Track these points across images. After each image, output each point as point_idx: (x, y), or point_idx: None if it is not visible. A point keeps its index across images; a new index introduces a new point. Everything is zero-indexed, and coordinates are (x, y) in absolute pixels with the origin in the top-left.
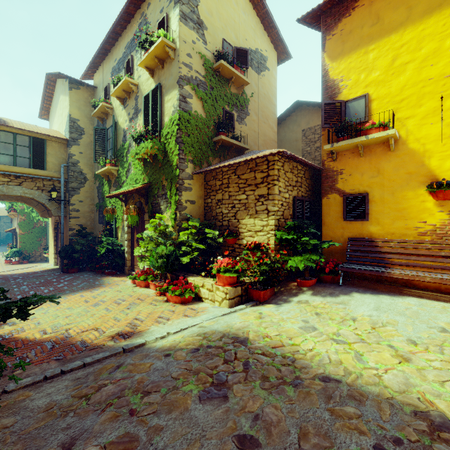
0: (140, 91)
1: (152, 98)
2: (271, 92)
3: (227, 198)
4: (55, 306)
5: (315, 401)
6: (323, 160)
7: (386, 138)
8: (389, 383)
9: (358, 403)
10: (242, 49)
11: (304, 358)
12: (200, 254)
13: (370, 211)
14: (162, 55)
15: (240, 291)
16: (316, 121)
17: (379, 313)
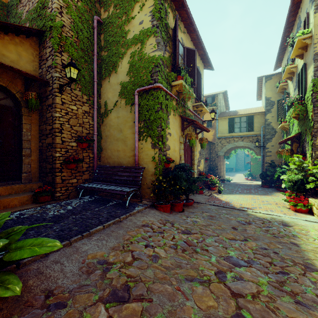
0: (298, 69)
1: (301, 74)
2: None
3: None
4: (240, 196)
5: (271, 239)
6: None
7: None
8: None
9: (287, 249)
10: None
11: (303, 239)
12: None
13: None
14: (303, 45)
15: None
16: None
17: None
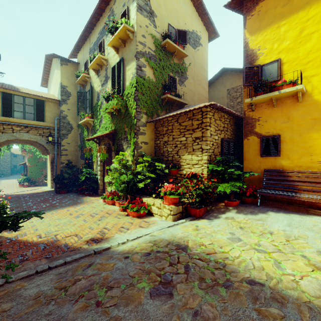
0: (109, 64)
1: (117, 68)
2: (204, 62)
3: (171, 140)
4: (49, 217)
5: (244, 301)
6: (244, 111)
7: (295, 92)
8: (305, 288)
9: (280, 305)
10: (183, 31)
11: (232, 263)
12: (152, 181)
13: (281, 149)
14: (124, 37)
15: (181, 209)
16: (238, 83)
17: (291, 229)
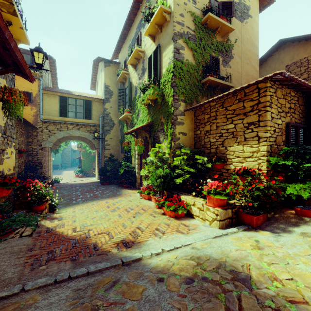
0: (146, 55)
1: (154, 57)
2: (254, 36)
3: (215, 129)
4: (90, 208)
5: None
6: None
7: None
8: None
9: None
10: (227, 2)
11: None
12: (191, 176)
13: None
14: (160, 22)
15: (230, 213)
16: (302, 55)
17: None
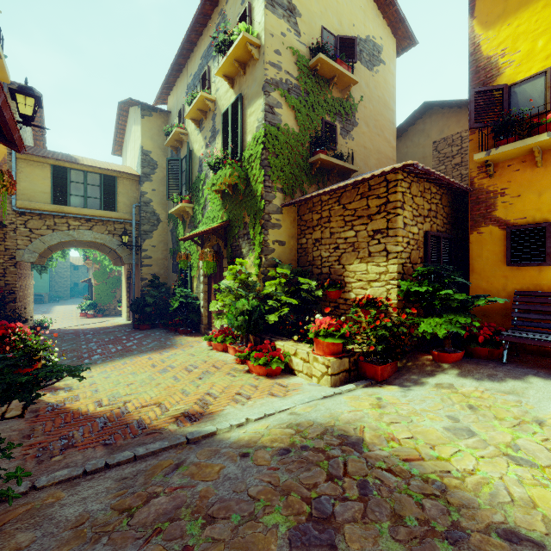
0: (218, 107)
1: (232, 113)
2: (388, 93)
3: (328, 237)
4: (119, 369)
5: None
6: (471, 177)
7: None
8: None
9: None
10: (348, 38)
11: (461, 486)
12: (292, 311)
13: None
14: (243, 57)
15: (347, 364)
16: (454, 128)
17: None
